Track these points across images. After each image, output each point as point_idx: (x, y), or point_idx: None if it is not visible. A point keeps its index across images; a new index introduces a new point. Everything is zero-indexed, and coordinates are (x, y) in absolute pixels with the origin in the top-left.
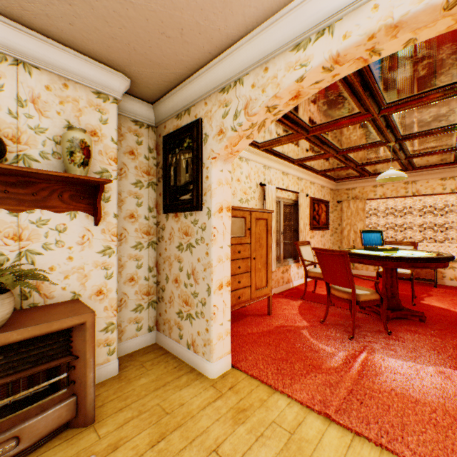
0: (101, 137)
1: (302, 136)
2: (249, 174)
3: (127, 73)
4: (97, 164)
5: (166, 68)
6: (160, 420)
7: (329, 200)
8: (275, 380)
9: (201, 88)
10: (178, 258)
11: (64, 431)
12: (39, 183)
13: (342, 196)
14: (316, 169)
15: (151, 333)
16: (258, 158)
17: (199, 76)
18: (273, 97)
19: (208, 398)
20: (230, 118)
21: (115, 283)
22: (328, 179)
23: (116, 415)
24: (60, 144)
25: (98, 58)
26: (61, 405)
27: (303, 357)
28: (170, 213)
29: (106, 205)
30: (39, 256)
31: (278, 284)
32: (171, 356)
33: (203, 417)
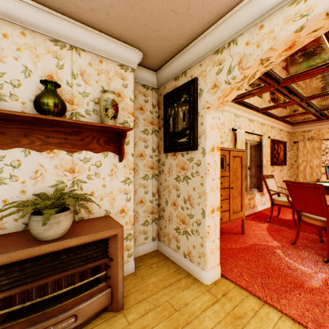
0: (123, 97)
1: (272, 88)
2: (223, 122)
3: (141, 48)
4: (120, 117)
5: (170, 40)
6: (171, 315)
7: (286, 141)
8: (262, 293)
9: (197, 53)
10: (175, 187)
11: (103, 313)
12: (85, 132)
13: (298, 138)
14: (277, 116)
15: (154, 242)
16: (230, 108)
17: (196, 44)
18: (269, 50)
19: (206, 302)
20: (224, 73)
21: (132, 205)
22: (285, 124)
23: (138, 305)
24: (97, 104)
25: (122, 39)
26: (101, 294)
27: (283, 274)
28: (169, 152)
29: (126, 147)
30: (85, 184)
31: (245, 209)
32: (170, 261)
33: (206, 318)
